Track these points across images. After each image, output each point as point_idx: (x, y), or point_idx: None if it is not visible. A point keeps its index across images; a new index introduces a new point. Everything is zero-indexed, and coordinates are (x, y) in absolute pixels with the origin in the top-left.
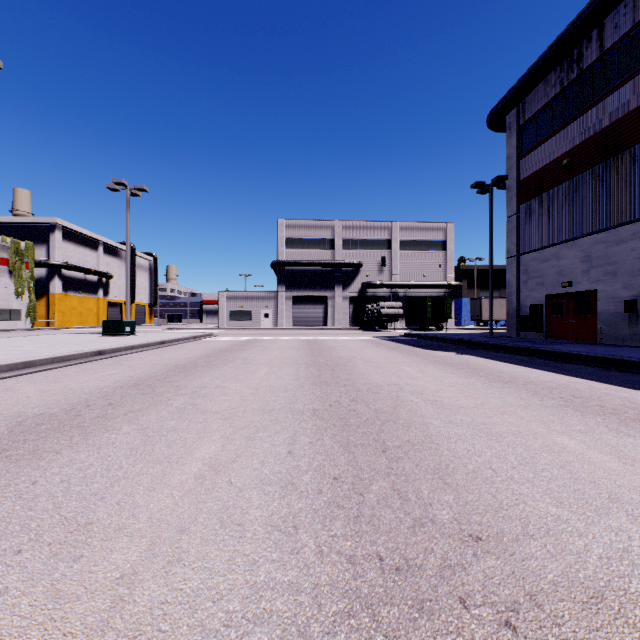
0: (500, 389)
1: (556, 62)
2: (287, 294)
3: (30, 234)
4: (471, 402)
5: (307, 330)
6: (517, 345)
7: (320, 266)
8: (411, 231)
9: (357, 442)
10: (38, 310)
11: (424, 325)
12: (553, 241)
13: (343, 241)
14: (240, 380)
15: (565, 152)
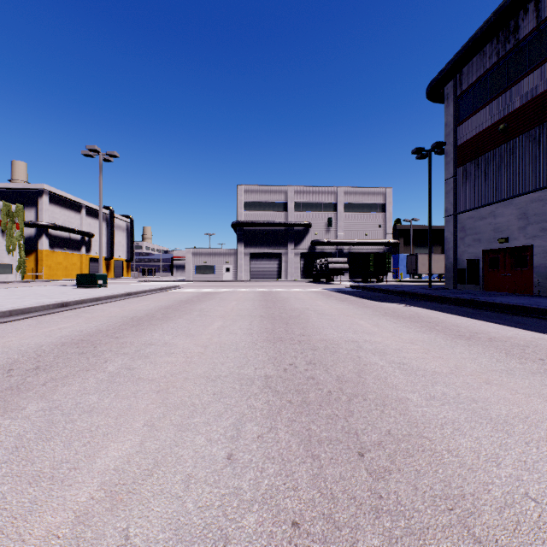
0: (467, 347)
1: (494, 33)
2: (245, 251)
3: (21, 198)
4: (443, 366)
5: (263, 282)
6: (461, 297)
7: (274, 226)
8: (354, 195)
9: (321, 435)
10: (28, 265)
11: (366, 278)
12: (489, 200)
13: (295, 204)
14: (191, 335)
15: (501, 118)
